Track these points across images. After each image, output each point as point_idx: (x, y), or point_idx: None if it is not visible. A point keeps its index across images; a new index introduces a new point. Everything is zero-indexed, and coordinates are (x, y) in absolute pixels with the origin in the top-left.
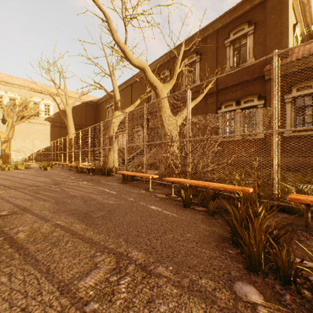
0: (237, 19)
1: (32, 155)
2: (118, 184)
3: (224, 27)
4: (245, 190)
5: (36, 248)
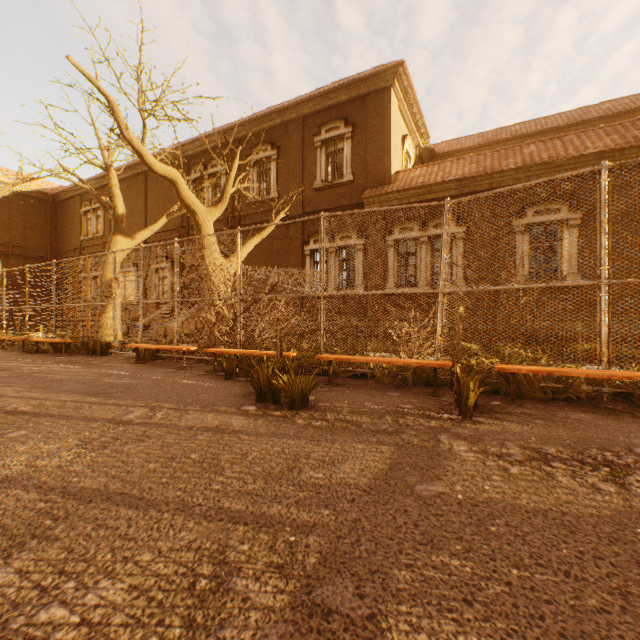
0: (332, 109)
1: None
2: (129, 364)
3: (313, 114)
4: (286, 355)
5: (59, 412)
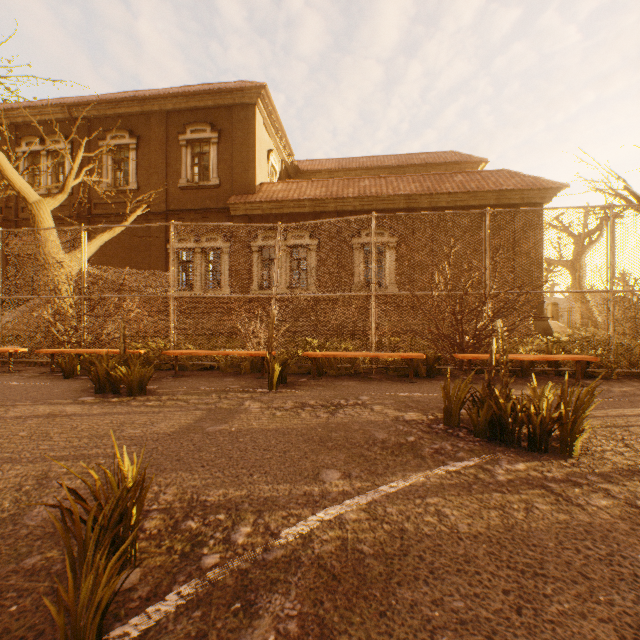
0: (198, 111)
1: None
2: None
3: (179, 111)
4: (133, 352)
5: None
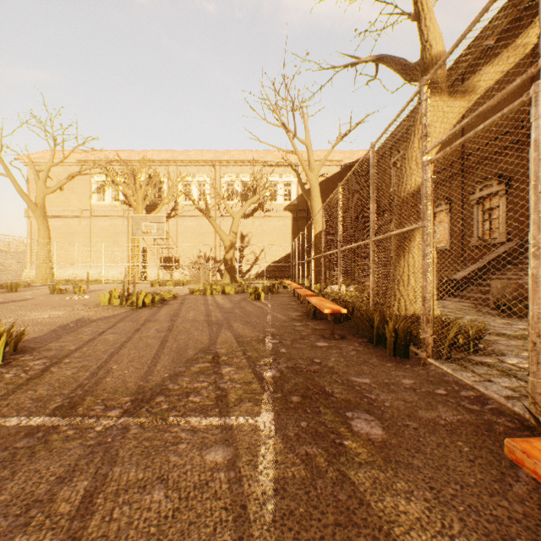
0: None
1: (267, 268)
2: None
3: None
4: None
5: None
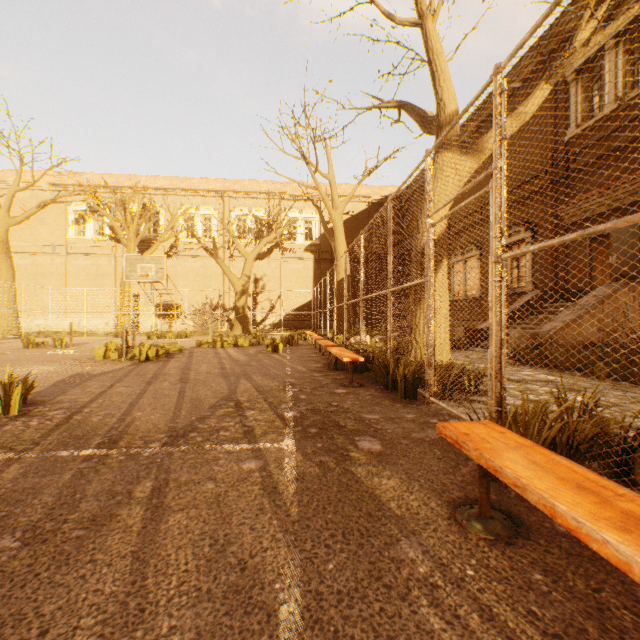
0: None
1: (285, 317)
2: (446, 525)
3: None
4: None
5: None
